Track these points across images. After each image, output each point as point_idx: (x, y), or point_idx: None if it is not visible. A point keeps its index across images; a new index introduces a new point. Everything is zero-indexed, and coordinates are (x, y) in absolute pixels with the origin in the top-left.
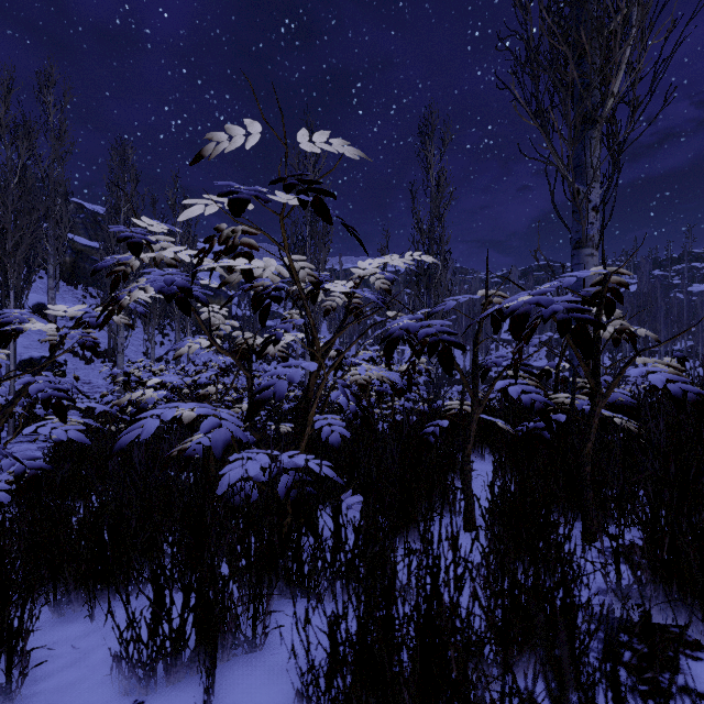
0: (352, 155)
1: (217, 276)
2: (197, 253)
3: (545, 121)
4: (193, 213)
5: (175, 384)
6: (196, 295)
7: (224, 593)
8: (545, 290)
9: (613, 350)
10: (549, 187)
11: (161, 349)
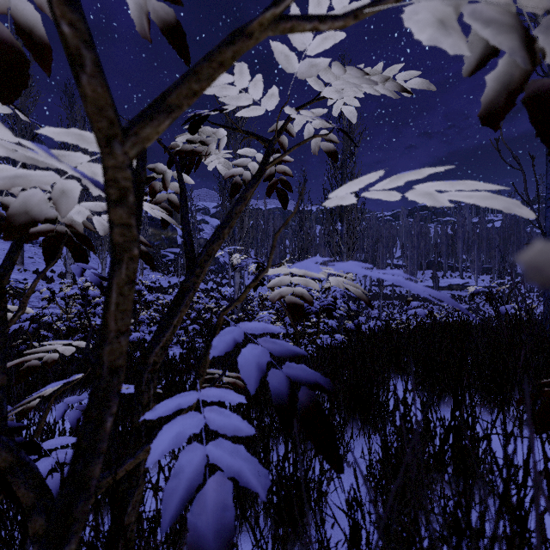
0: None
1: None
2: None
3: None
4: None
5: (99, 301)
6: None
7: None
8: None
9: (483, 273)
10: None
11: None
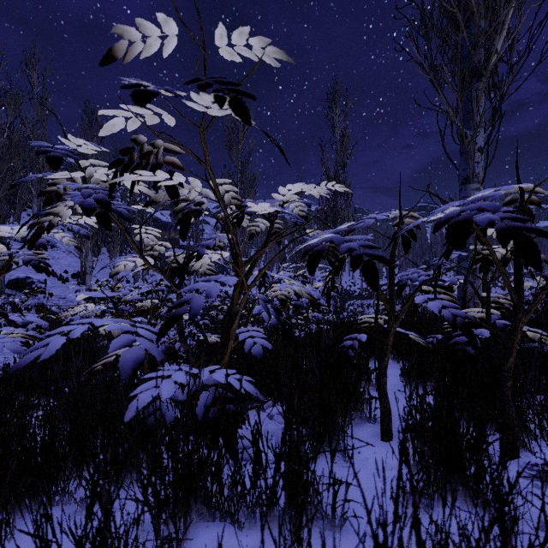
0: (273, 61)
1: (168, 214)
2: (114, 165)
3: (437, 75)
4: (114, 129)
5: (129, 299)
6: (118, 211)
7: (127, 537)
8: (484, 197)
9: None
10: (440, 133)
11: (123, 271)
